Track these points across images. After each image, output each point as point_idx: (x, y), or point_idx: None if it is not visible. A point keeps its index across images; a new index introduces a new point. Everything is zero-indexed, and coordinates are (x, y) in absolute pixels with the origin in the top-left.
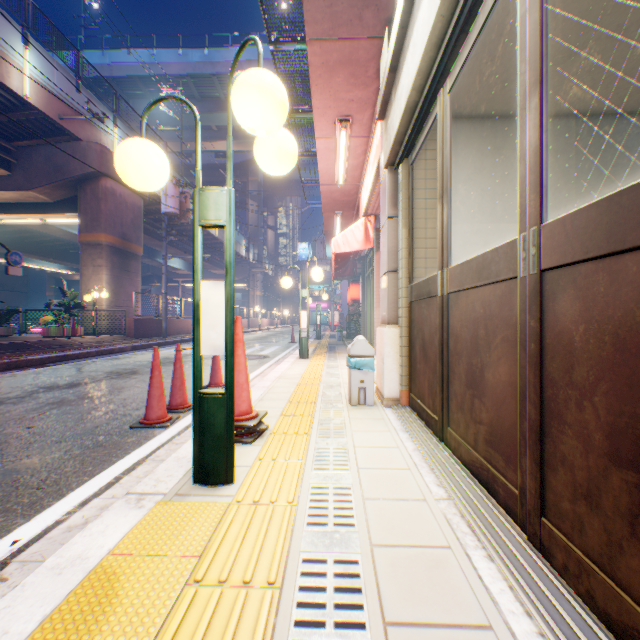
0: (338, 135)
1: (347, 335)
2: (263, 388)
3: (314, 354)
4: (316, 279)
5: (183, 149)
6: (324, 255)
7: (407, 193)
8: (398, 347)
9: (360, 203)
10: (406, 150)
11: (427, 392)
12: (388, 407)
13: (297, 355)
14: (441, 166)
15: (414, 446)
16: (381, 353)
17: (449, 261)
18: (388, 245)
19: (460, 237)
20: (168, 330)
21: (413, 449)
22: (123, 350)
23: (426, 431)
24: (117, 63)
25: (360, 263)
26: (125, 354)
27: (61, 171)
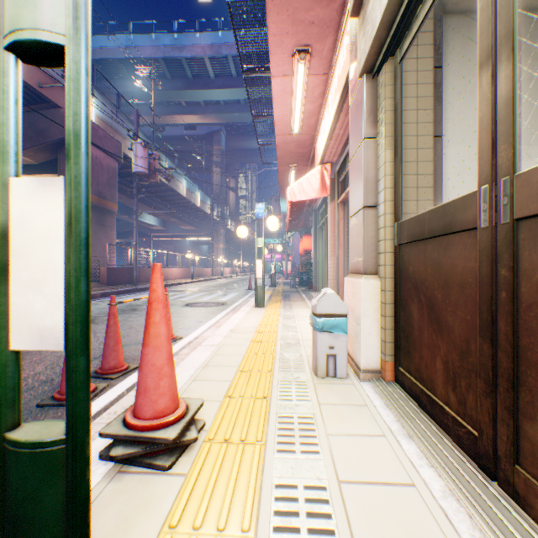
0: (295, 71)
1: (299, 283)
2: (211, 347)
3: (269, 302)
4: (271, 228)
5: (157, 122)
6: (278, 211)
7: (392, 102)
8: (378, 304)
9: (315, 153)
10: (396, 36)
11: (443, 378)
12: (366, 381)
13: (253, 303)
14: (491, 2)
15: (440, 482)
16: (354, 310)
17: (517, 161)
18: (364, 173)
19: (455, 164)
20: (139, 278)
21: (443, 493)
22: (92, 297)
23: (446, 443)
24: (99, 47)
25: (312, 216)
26: (93, 301)
27: (42, 135)
